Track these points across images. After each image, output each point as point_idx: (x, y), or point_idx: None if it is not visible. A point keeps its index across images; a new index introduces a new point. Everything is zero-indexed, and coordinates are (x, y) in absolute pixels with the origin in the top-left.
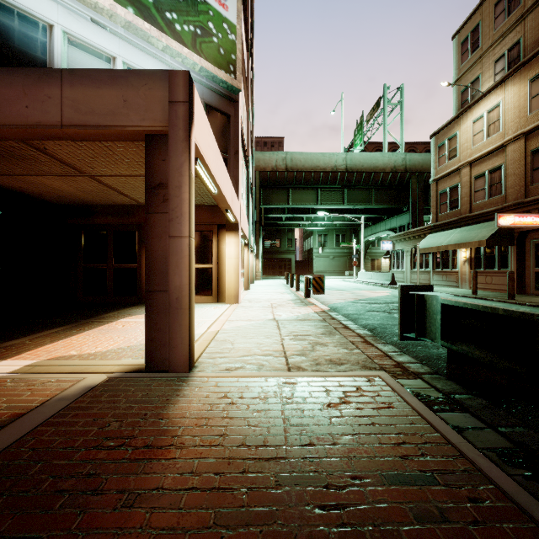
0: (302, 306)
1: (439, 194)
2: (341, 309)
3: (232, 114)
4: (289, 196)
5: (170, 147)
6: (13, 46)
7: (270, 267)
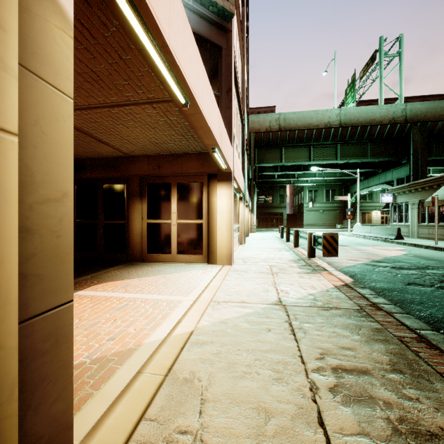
0: (312, 274)
1: None
2: (364, 278)
3: (224, 47)
4: (282, 154)
5: None
6: None
7: (263, 220)
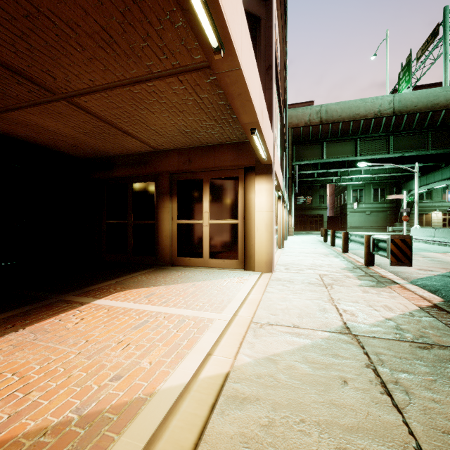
0: (379, 288)
1: None
2: None
3: (263, 17)
4: (323, 150)
5: None
6: None
7: (301, 223)
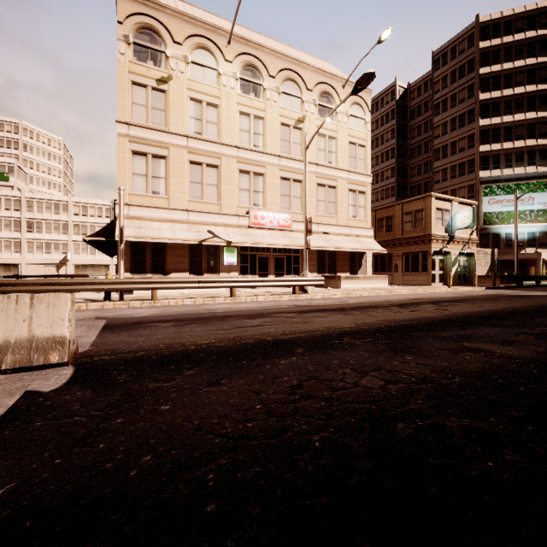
0: None
1: None
2: None
3: None
4: None
5: (538, 260)
6: (507, 239)
7: None
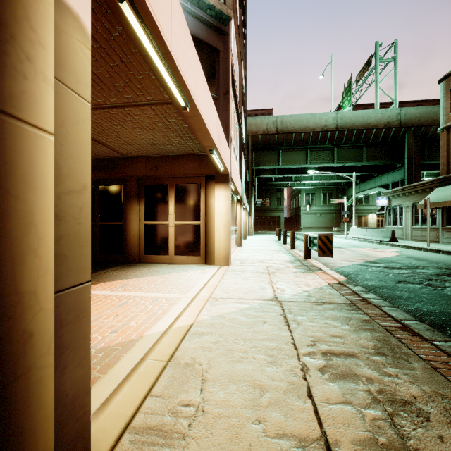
0: (307, 273)
1: (450, 143)
2: (357, 277)
3: (222, 50)
4: (279, 157)
5: None
6: None
7: (261, 223)
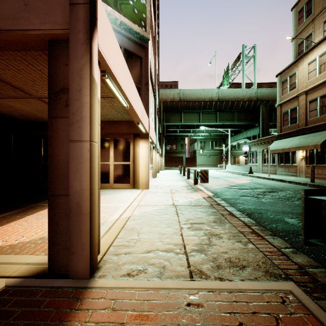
0: (193, 192)
1: (282, 114)
2: (221, 194)
3: (144, 57)
4: (181, 117)
5: (70, 50)
6: None
7: (170, 162)
